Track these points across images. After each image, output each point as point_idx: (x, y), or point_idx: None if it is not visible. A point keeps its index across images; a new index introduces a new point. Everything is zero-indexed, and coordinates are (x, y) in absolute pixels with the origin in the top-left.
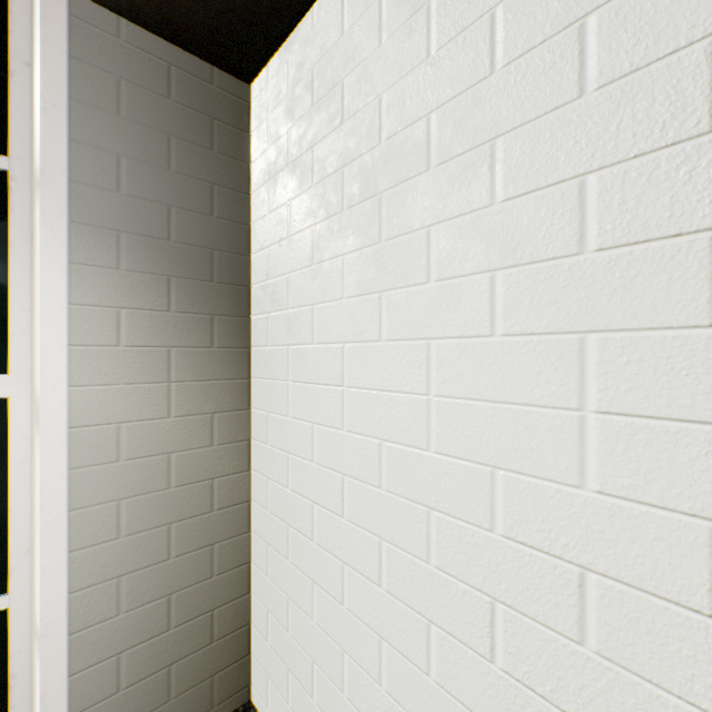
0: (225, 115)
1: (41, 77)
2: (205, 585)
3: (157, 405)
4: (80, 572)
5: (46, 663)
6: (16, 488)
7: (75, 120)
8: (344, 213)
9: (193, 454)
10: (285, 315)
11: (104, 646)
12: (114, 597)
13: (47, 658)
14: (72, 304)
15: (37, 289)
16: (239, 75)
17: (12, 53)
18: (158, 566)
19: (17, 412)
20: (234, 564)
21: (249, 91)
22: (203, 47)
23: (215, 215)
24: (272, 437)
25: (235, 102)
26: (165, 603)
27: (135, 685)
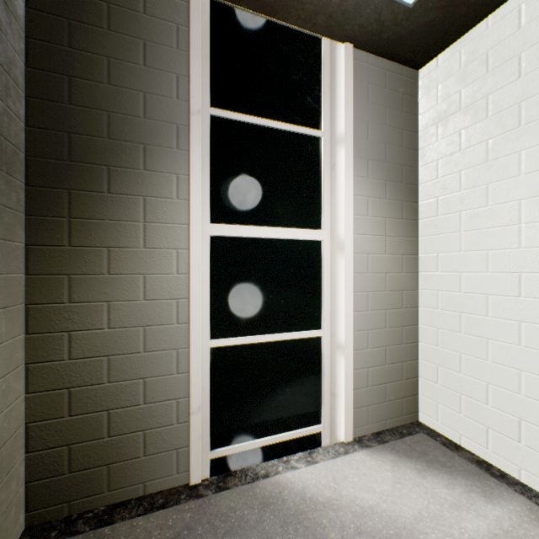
0: (407, 91)
1: (345, 91)
2: (399, 347)
3: (380, 247)
4: (355, 323)
5: (346, 359)
6: (325, 282)
7: (353, 108)
8: (520, 128)
9: (394, 275)
10: (456, 195)
11: (362, 362)
12: (366, 339)
13: (347, 357)
14: (352, 195)
15: (339, 189)
16: (415, 66)
17: (324, 84)
18: (381, 330)
19: (325, 247)
20: (411, 341)
21: (417, 74)
22: (403, 57)
23: (403, 147)
24: (441, 267)
25: (411, 83)
26: (383, 350)
27: (373, 387)
